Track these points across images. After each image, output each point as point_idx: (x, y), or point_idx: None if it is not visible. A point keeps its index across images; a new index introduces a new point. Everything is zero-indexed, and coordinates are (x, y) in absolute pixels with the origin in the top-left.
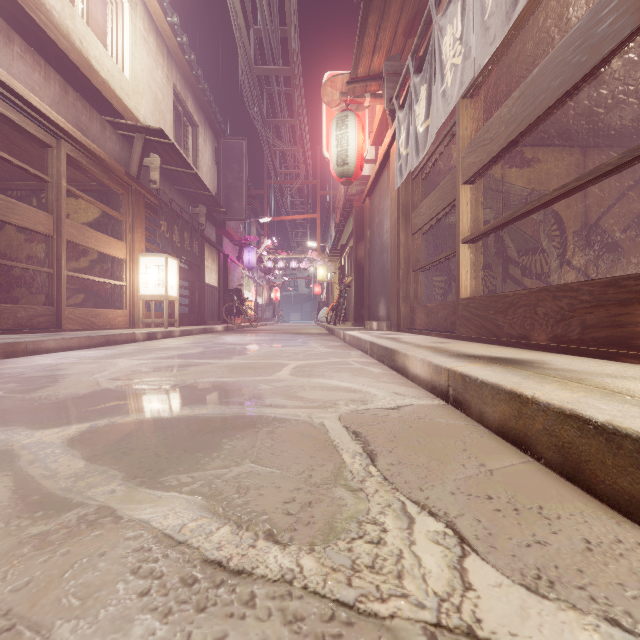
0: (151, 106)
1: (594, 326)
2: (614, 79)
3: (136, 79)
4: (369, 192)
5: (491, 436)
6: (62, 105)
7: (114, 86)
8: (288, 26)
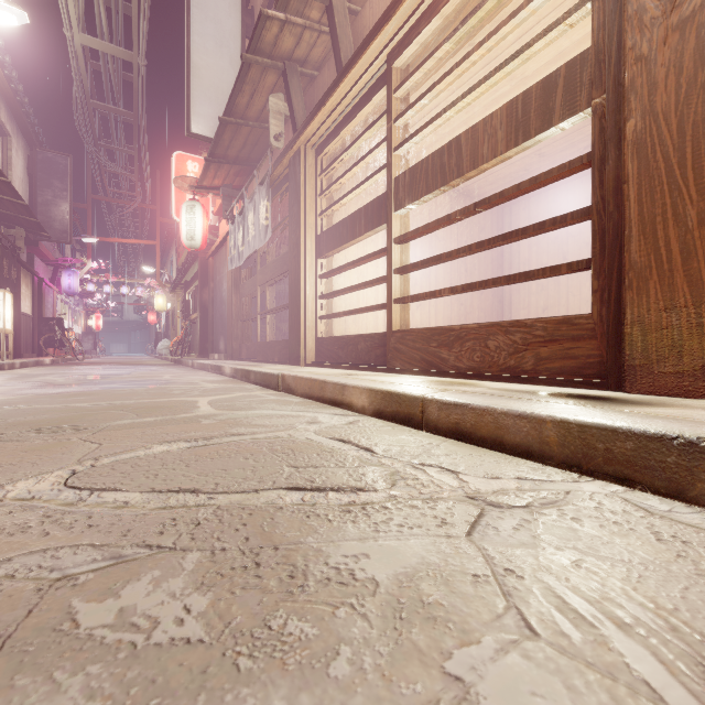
0: None
1: (285, 355)
2: None
3: None
4: (212, 254)
5: (239, 381)
6: None
7: None
8: (135, 86)
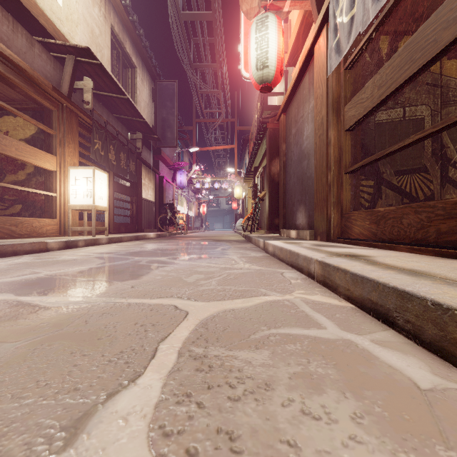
0: (87, 37)
1: None
2: None
3: (70, 8)
4: (285, 107)
5: None
6: None
7: (43, 6)
8: None
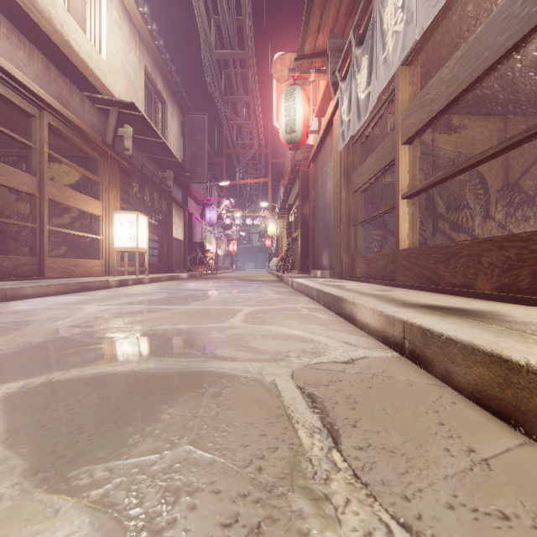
0: (125, 84)
1: None
2: (536, 51)
3: (111, 60)
4: (313, 157)
5: (464, 402)
6: (45, 80)
7: (92, 65)
8: (243, 15)
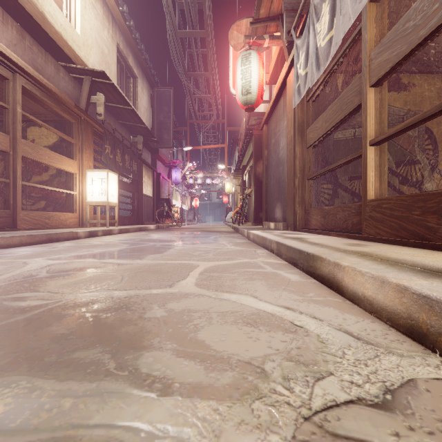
0: (98, 57)
1: None
2: None
3: (86, 35)
4: (266, 120)
5: None
6: (19, 47)
7: (66, 38)
8: None
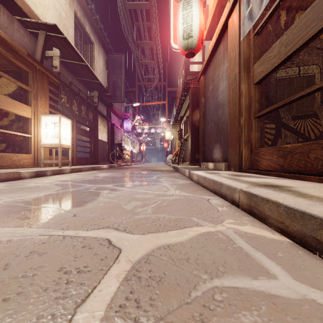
0: (56, 19)
1: None
2: None
3: None
4: (204, 70)
5: None
6: None
7: None
8: None
